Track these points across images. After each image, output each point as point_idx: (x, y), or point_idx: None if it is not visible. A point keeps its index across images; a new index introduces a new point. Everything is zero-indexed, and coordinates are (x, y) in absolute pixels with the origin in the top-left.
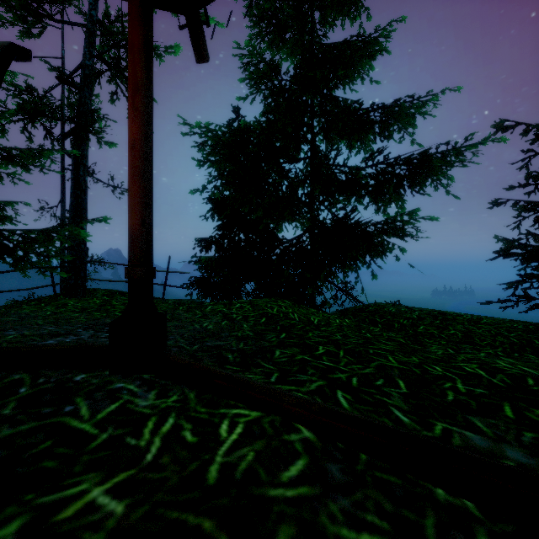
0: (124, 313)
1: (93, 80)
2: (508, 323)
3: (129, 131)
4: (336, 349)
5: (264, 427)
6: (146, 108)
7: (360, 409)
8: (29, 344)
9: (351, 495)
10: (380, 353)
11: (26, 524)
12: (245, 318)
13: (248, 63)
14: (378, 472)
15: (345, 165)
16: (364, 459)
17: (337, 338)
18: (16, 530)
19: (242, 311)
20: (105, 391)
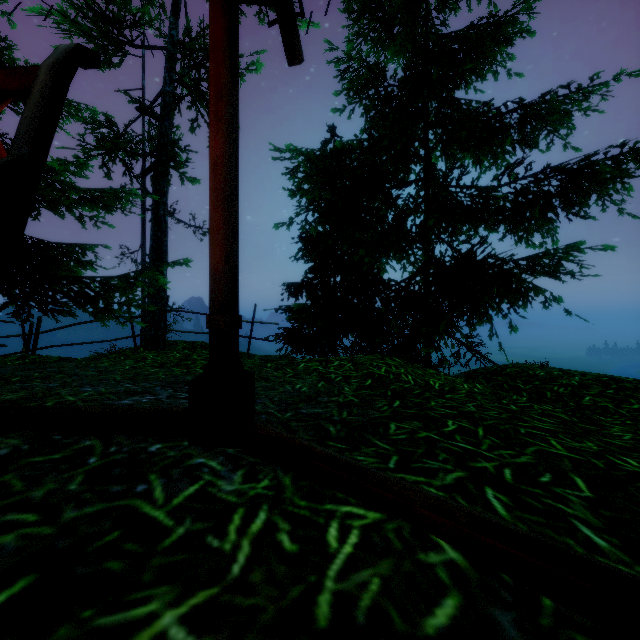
0: (205, 371)
1: (174, 108)
2: None
3: (210, 148)
4: (472, 425)
5: (389, 537)
6: (231, 117)
7: (526, 520)
8: (104, 404)
9: None
10: (536, 433)
11: None
12: (346, 380)
13: (347, 69)
14: (578, 635)
15: (471, 185)
16: (549, 607)
17: (470, 410)
18: None
19: (341, 370)
20: (183, 467)
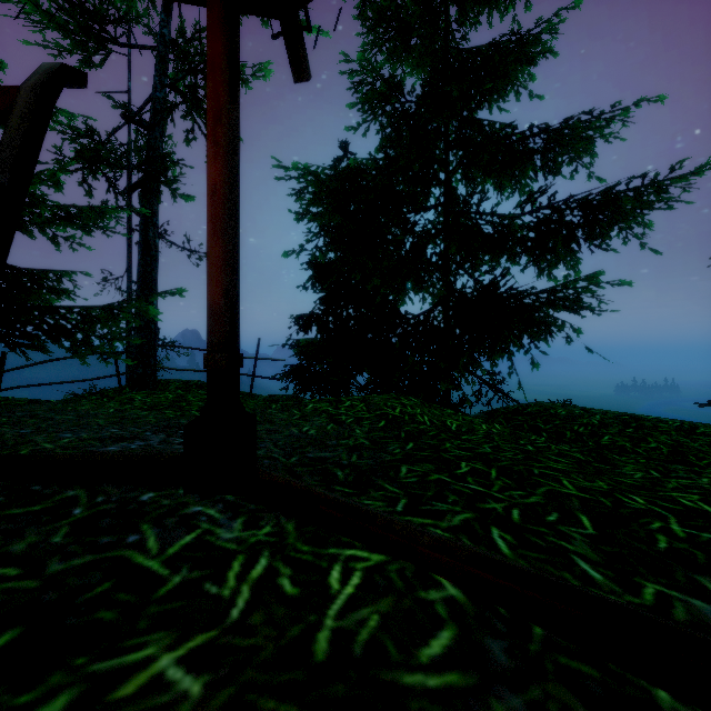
0: (202, 414)
1: (165, 116)
2: None
3: (208, 174)
4: (485, 466)
5: (391, 578)
6: (231, 142)
7: (528, 557)
8: (87, 451)
9: (524, 691)
10: (549, 474)
11: (75, 701)
12: (358, 421)
13: (361, 82)
14: (563, 657)
15: (493, 213)
16: (539, 634)
17: (485, 452)
18: (62, 709)
19: (353, 411)
20: (178, 516)
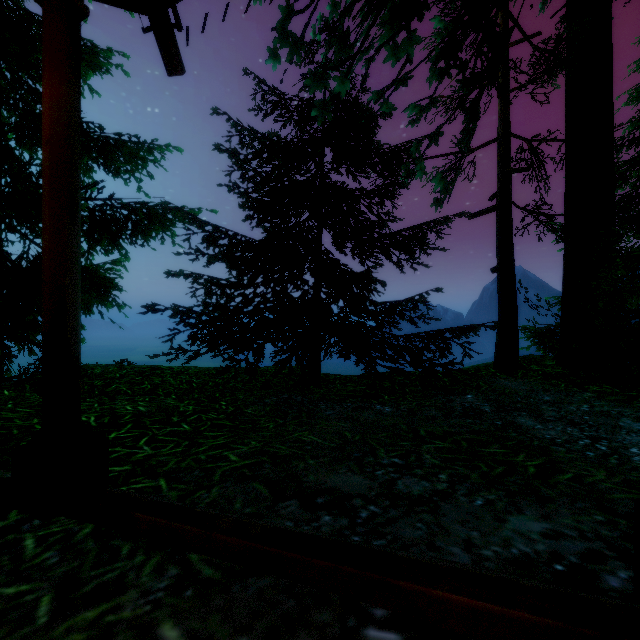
0: None
1: None
2: (208, 371)
3: None
4: None
5: None
6: None
7: None
8: None
9: None
10: None
11: None
12: None
13: None
14: None
15: None
16: None
17: None
18: None
19: None
20: None
